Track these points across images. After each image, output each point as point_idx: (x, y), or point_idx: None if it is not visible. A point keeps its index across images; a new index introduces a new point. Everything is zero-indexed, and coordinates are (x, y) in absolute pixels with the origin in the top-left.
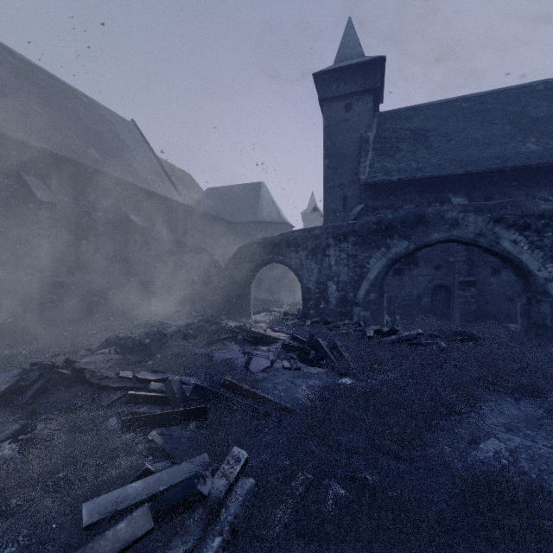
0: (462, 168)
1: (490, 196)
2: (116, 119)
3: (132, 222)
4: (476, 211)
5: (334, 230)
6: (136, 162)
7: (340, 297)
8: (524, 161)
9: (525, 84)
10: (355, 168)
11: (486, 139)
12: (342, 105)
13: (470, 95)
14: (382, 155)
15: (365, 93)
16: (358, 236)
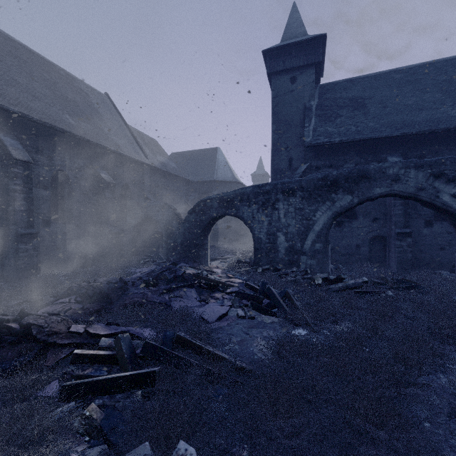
0: (398, 130)
1: (423, 155)
2: (91, 91)
3: (103, 180)
4: (417, 167)
5: (283, 186)
6: (107, 128)
7: (288, 247)
8: (455, 123)
9: (452, 57)
10: (299, 132)
11: (418, 105)
12: (288, 78)
13: (401, 68)
14: (324, 121)
15: (308, 67)
16: (305, 191)
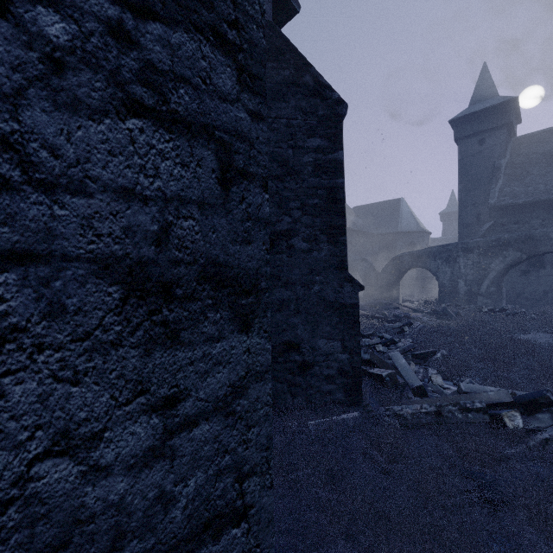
0: None
1: None
2: None
3: None
4: None
5: (463, 246)
6: None
7: (467, 290)
8: None
9: None
10: (488, 189)
11: None
12: (476, 141)
13: None
14: (512, 180)
15: (497, 128)
16: (481, 249)
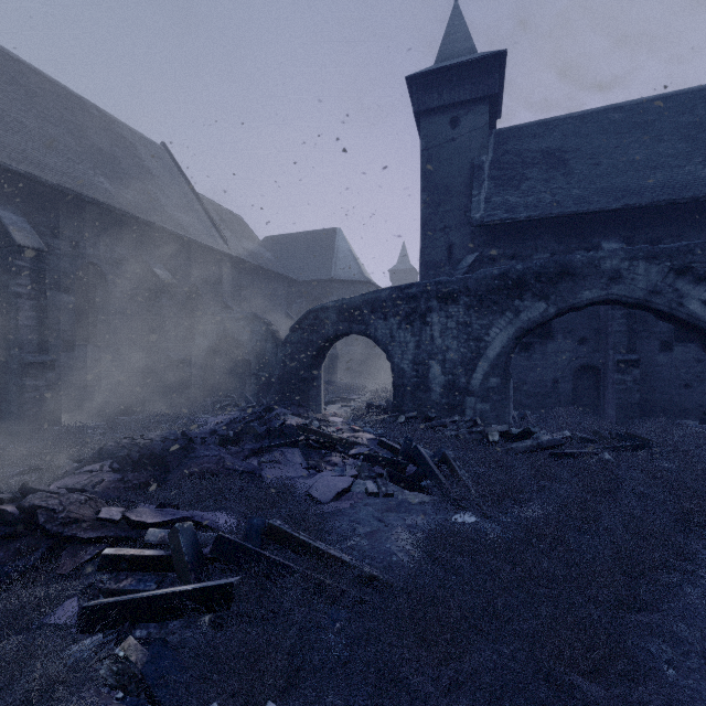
0: (618, 200)
1: (657, 240)
2: (139, 141)
3: (157, 278)
4: (648, 258)
5: (439, 287)
6: (165, 198)
7: (446, 383)
8: None
9: (702, 86)
10: (464, 204)
11: (649, 161)
12: (446, 120)
13: (624, 103)
14: (502, 186)
15: (477, 102)
16: (472, 296)
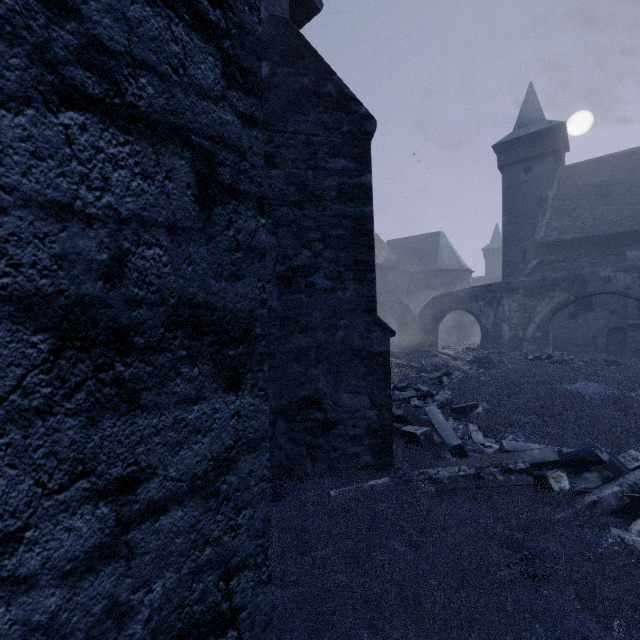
0: (638, 224)
1: None
2: None
3: None
4: (625, 271)
5: (507, 286)
6: None
7: (511, 335)
8: None
9: None
10: (534, 223)
11: None
12: (521, 169)
13: None
14: (559, 214)
15: (544, 156)
16: (526, 290)
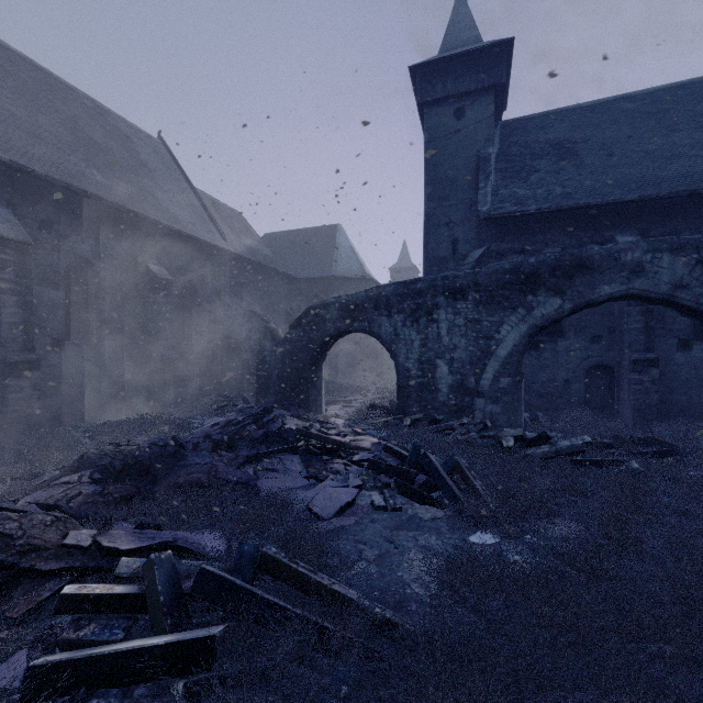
0: (633, 192)
1: (675, 233)
2: (135, 134)
3: (152, 274)
4: (673, 249)
5: (446, 282)
6: (161, 192)
7: (454, 383)
8: None
9: None
10: (470, 198)
11: (665, 151)
12: (451, 111)
13: (635, 92)
14: (510, 179)
15: (483, 93)
16: (482, 291)
